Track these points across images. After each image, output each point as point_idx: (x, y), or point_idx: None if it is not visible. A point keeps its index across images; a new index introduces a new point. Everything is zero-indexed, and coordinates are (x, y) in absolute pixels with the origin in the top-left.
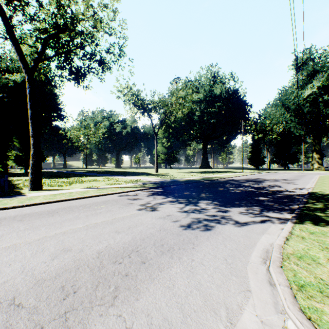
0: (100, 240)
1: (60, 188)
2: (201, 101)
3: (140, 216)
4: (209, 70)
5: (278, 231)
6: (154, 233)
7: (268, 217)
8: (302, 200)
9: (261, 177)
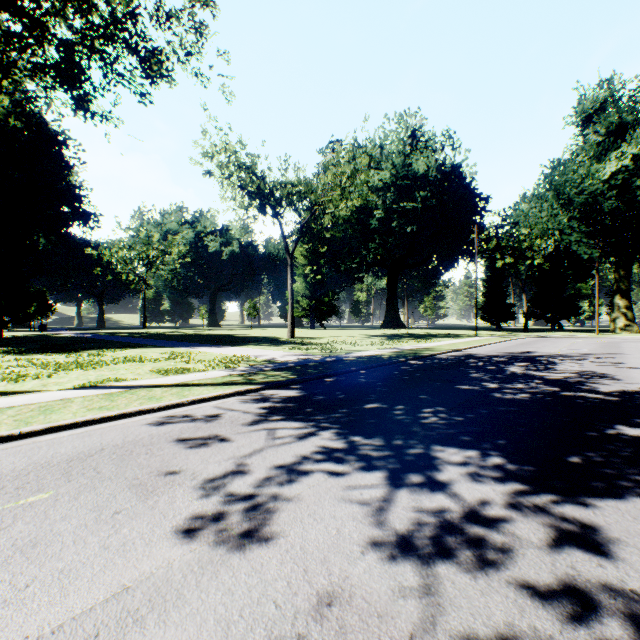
0: None
1: (2, 389)
2: (386, 186)
3: (152, 628)
4: (404, 123)
5: None
6: None
7: None
8: None
9: (529, 348)
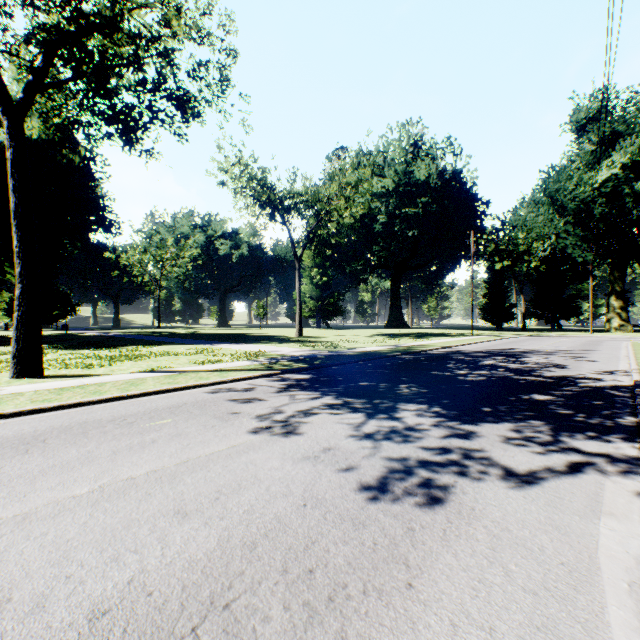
0: (119, 550)
1: (84, 373)
2: (388, 193)
3: (252, 453)
4: (406, 132)
5: (634, 503)
6: (288, 515)
7: (580, 453)
8: (632, 401)
9: (515, 345)
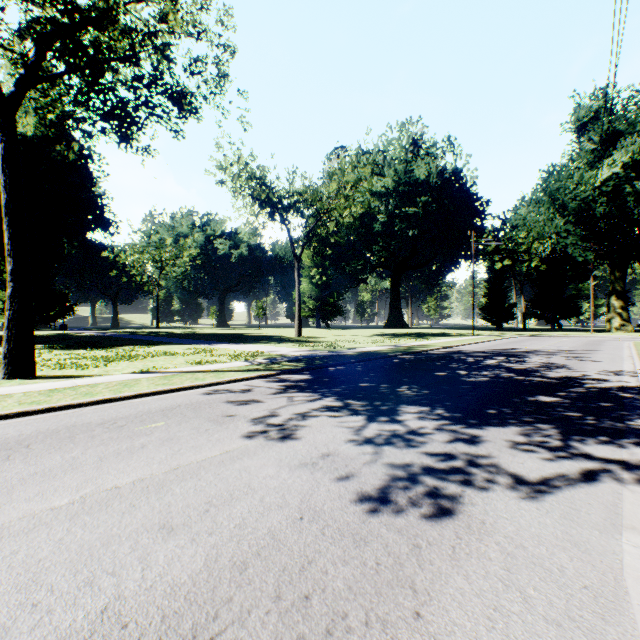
0: (95, 572)
1: (77, 374)
2: (388, 192)
3: (247, 460)
4: (406, 131)
5: None
6: (283, 530)
7: (593, 459)
8: None
9: (516, 345)
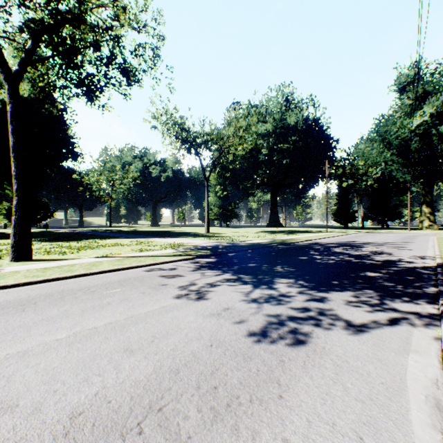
0: (88, 374)
1: (60, 258)
2: (269, 133)
3: (176, 311)
4: (281, 92)
5: (432, 344)
6: (200, 352)
7: (397, 311)
8: (434, 277)
9: (356, 239)
